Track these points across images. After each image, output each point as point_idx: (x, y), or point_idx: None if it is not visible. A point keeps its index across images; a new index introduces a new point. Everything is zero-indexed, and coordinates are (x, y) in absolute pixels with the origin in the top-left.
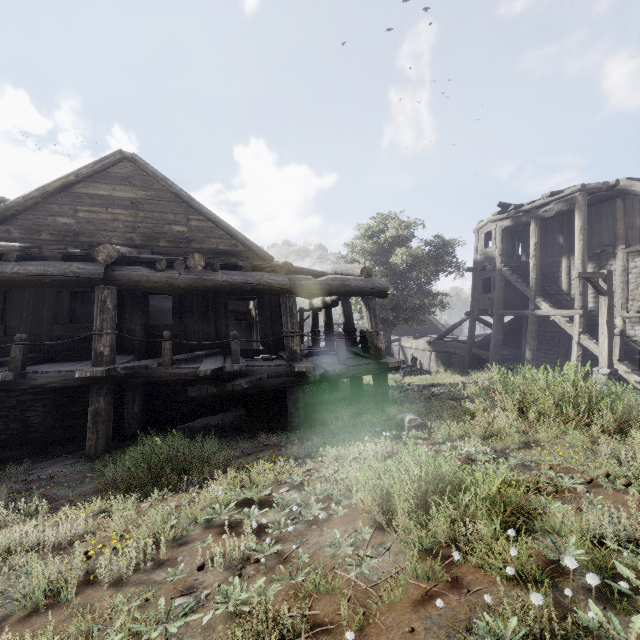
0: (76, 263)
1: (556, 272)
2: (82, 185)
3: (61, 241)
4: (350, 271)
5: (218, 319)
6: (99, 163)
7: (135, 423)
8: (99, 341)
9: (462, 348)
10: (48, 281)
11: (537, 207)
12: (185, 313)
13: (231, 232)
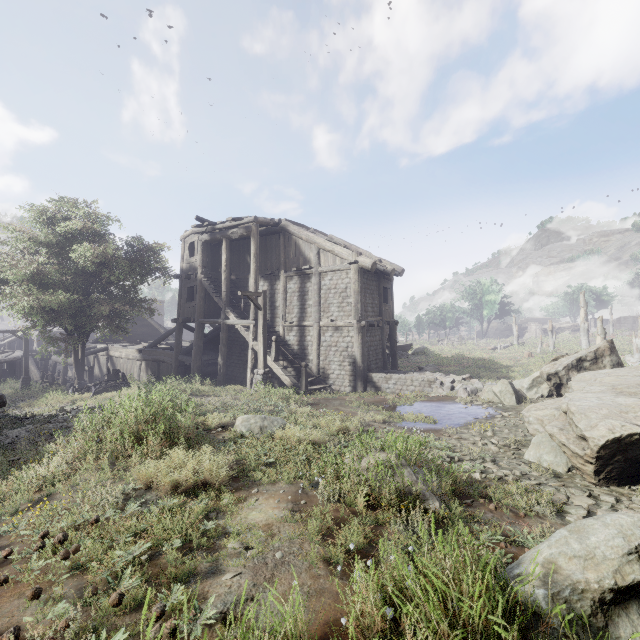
0: None
1: (246, 286)
2: None
3: None
4: None
5: None
6: None
7: None
8: None
9: (171, 356)
10: None
11: (228, 228)
12: None
13: None
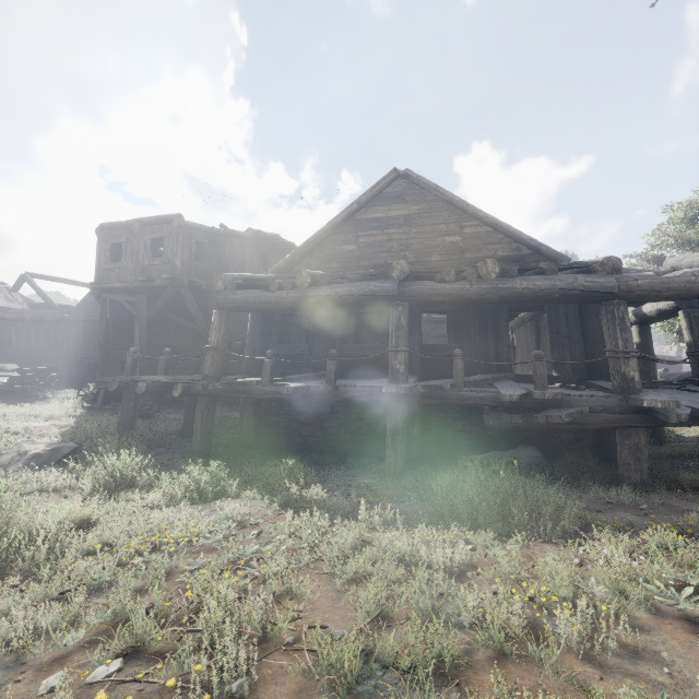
0: (373, 282)
1: None
2: (362, 211)
3: (346, 267)
4: None
5: (498, 338)
6: (376, 187)
7: (415, 447)
8: (395, 358)
9: None
10: (351, 301)
11: None
12: (460, 332)
13: (512, 234)
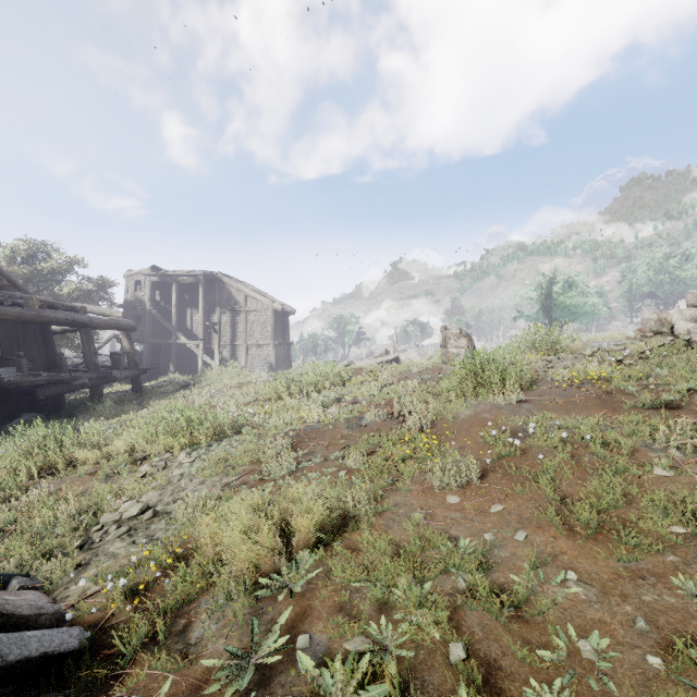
0: None
1: (184, 316)
2: None
3: None
4: (107, 313)
5: None
6: None
7: None
8: None
9: None
10: None
11: (177, 275)
12: None
13: None
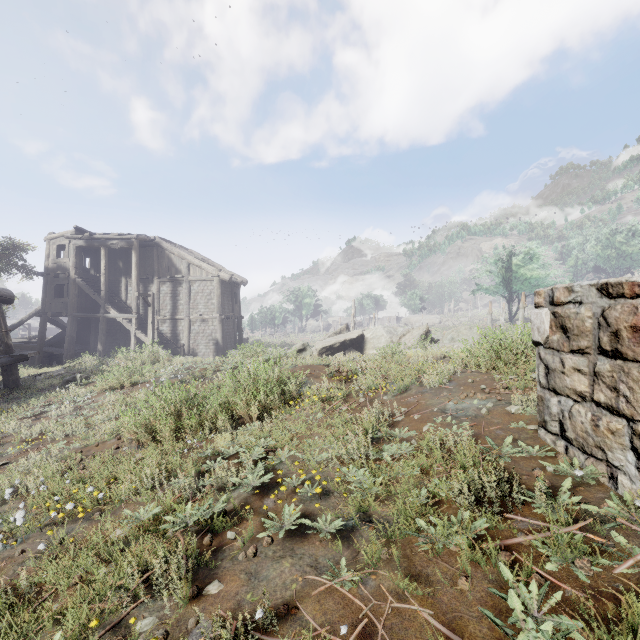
0: None
1: (118, 287)
2: None
3: None
4: None
5: None
6: None
7: None
8: None
9: (31, 348)
10: None
11: (107, 239)
12: None
13: None
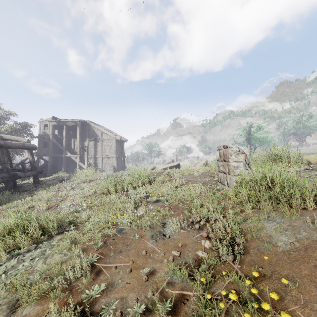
0: None
1: (70, 143)
2: None
3: None
4: (19, 139)
5: None
6: None
7: None
8: None
9: None
10: None
11: (66, 121)
12: None
13: None
